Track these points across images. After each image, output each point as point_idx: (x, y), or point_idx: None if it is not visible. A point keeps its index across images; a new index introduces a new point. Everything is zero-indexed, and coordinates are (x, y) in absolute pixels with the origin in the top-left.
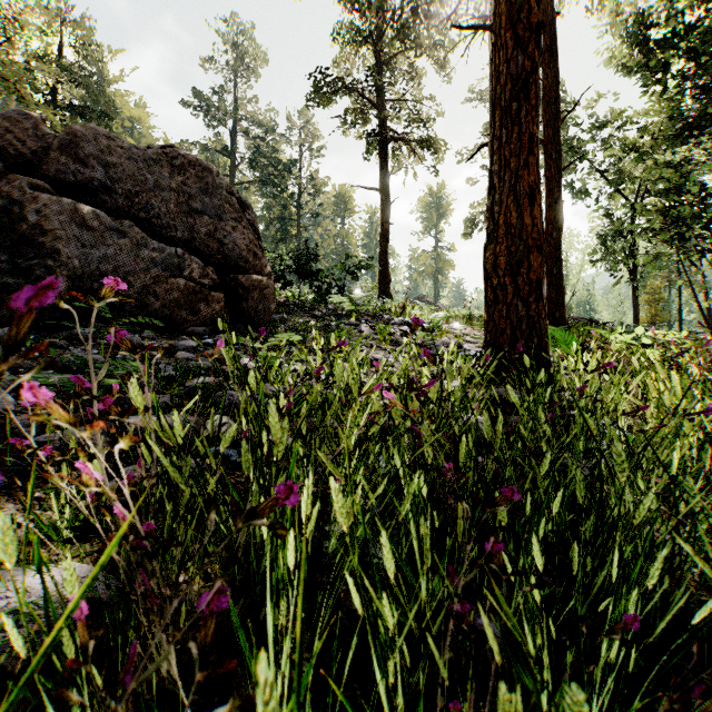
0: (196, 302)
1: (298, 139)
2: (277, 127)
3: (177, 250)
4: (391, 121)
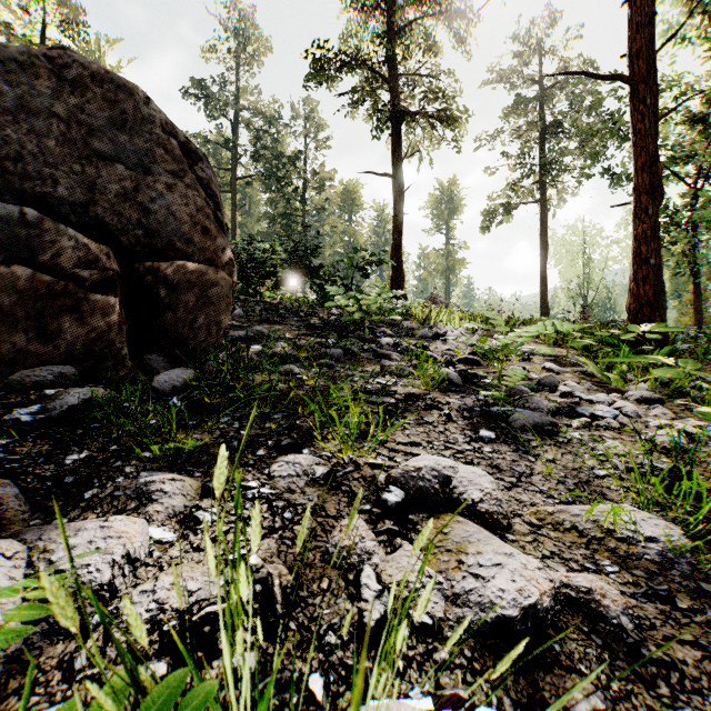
0: (56, 313)
1: (303, 131)
2: (281, 118)
3: (32, 214)
4: (404, 99)
